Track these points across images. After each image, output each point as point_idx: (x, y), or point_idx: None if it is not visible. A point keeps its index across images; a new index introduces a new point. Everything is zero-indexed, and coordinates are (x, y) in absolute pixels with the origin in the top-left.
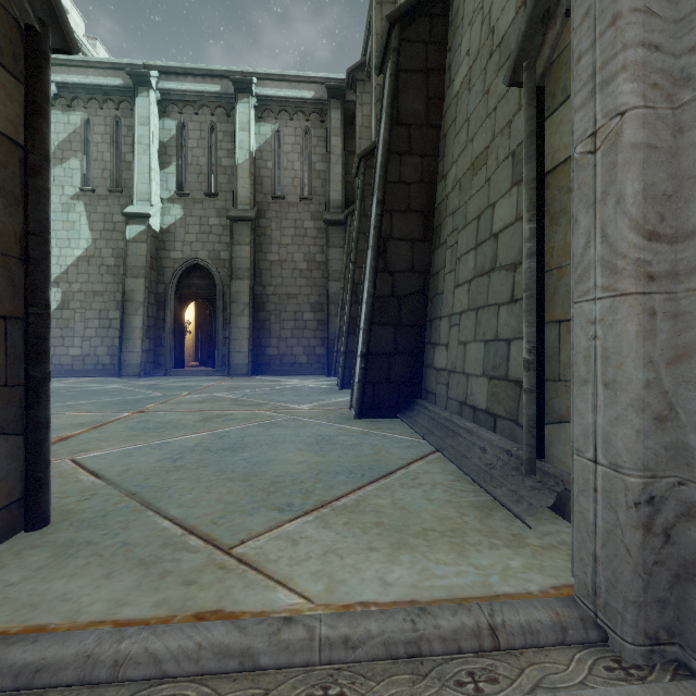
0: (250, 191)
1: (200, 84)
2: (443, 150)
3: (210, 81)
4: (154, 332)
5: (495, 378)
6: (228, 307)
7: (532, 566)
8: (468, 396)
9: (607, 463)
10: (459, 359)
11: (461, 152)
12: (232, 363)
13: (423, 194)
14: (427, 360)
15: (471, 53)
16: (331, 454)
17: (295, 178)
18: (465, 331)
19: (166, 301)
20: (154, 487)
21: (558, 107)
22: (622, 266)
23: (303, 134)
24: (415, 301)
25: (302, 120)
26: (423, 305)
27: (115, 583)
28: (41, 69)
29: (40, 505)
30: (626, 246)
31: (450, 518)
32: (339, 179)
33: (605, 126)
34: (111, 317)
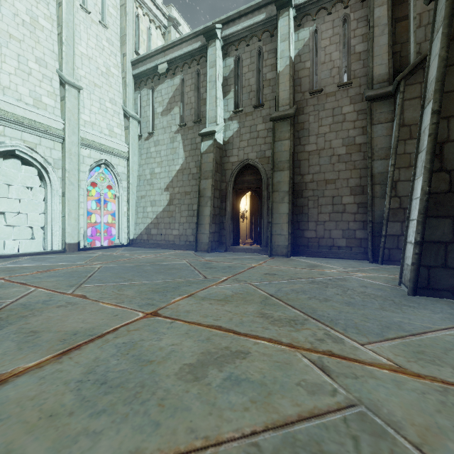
0: (290, 92)
1: (250, 19)
2: None
3: (257, 13)
4: (219, 218)
5: None
6: (271, 195)
7: None
8: None
9: None
10: None
11: None
12: (273, 244)
13: None
14: None
15: None
16: None
17: (332, 69)
18: None
19: (227, 195)
20: None
21: None
22: None
23: (341, 23)
24: None
25: (340, 9)
26: None
27: None
28: None
29: None
30: None
31: None
32: (385, 51)
33: None
34: (194, 208)
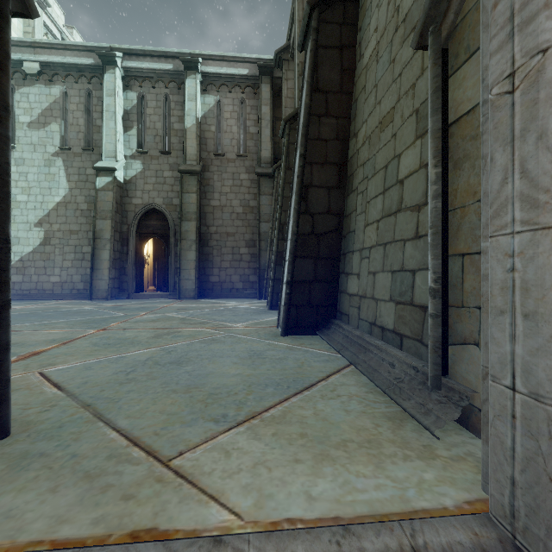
0: (197, 150)
1: (156, 63)
2: (354, 113)
3: (164, 60)
4: (119, 263)
5: (401, 303)
6: (179, 243)
7: (444, 478)
8: (377, 318)
9: (527, 392)
10: (369, 286)
11: (370, 113)
12: (182, 289)
13: (338, 149)
14: (342, 287)
15: (379, 30)
16: (261, 367)
17: (233, 139)
18: (375, 262)
19: (129, 238)
20: (107, 399)
21: (461, 65)
22: (544, 200)
23: (240, 104)
24: (332, 238)
25: (239, 92)
26: (338, 241)
27: (59, 498)
28: (1, 28)
29: (0, 419)
30: (549, 180)
31: (366, 429)
32: (269, 140)
33: (524, 65)
34: (84, 251)
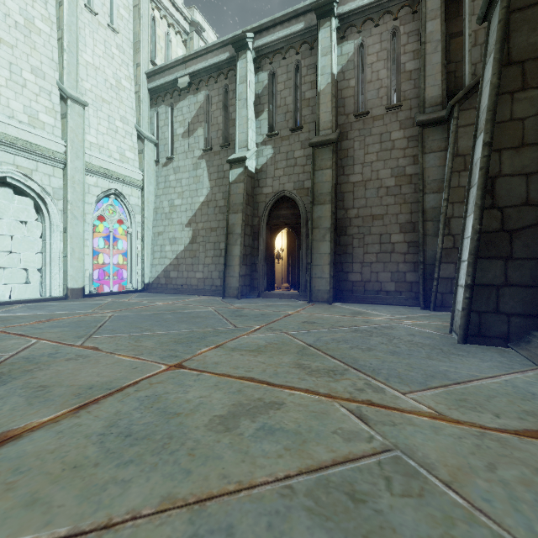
0: (332, 114)
1: (286, 29)
2: None
3: (295, 22)
4: (250, 259)
5: None
6: (310, 233)
7: None
8: None
9: None
10: None
11: None
12: (313, 289)
13: None
14: None
15: None
16: None
17: (380, 89)
18: None
19: (259, 232)
20: None
21: None
22: None
23: (390, 36)
24: None
25: (389, 21)
26: None
27: None
28: None
29: None
30: None
31: None
32: (438, 70)
33: None
34: (221, 247)
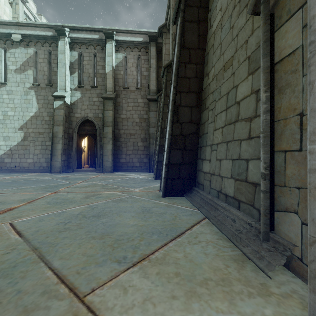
0: (112, 85)
1: (89, 34)
2: (206, 61)
3: (93, 33)
4: (67, 151)
5: (239, 180)
6: (102, 139)
7: (280, 314)
8: (222, 188)
9: None
10: (217, 168)
11: (217, 61)
12: (103, 166)
13: (196, 83)
14: (199, 167)
15: (222, 9)
16: (149, 219)
17: (133, 79)
18: (220, 153)
19: (73, 137)
20: (49, 243)
21: (284, 23)
22: None
23: (138, 58)
24: (193, 137)
25: (137, 51)
26: (196, 139)
27: None
28: None
29: None
30: None
31: (220, 269)
32: (154, 79)
33: None
34: (47, 144)
